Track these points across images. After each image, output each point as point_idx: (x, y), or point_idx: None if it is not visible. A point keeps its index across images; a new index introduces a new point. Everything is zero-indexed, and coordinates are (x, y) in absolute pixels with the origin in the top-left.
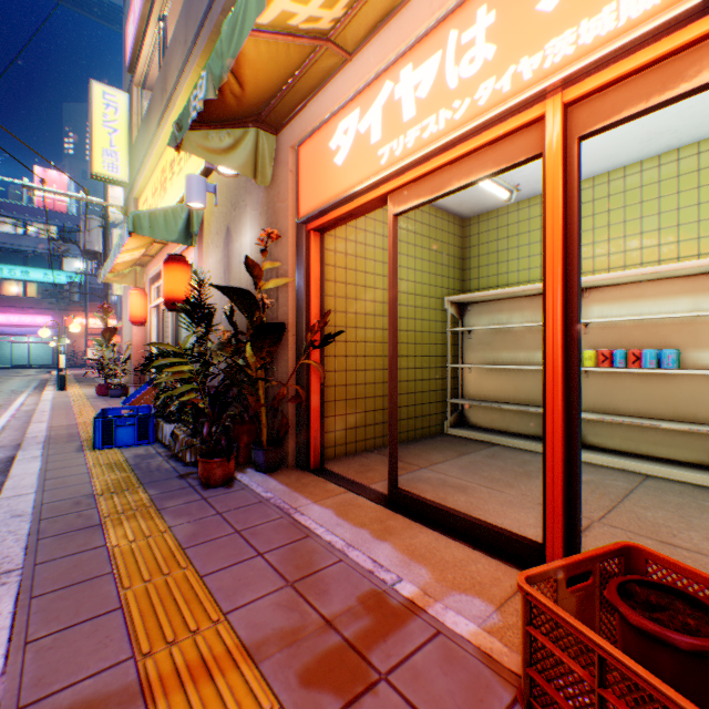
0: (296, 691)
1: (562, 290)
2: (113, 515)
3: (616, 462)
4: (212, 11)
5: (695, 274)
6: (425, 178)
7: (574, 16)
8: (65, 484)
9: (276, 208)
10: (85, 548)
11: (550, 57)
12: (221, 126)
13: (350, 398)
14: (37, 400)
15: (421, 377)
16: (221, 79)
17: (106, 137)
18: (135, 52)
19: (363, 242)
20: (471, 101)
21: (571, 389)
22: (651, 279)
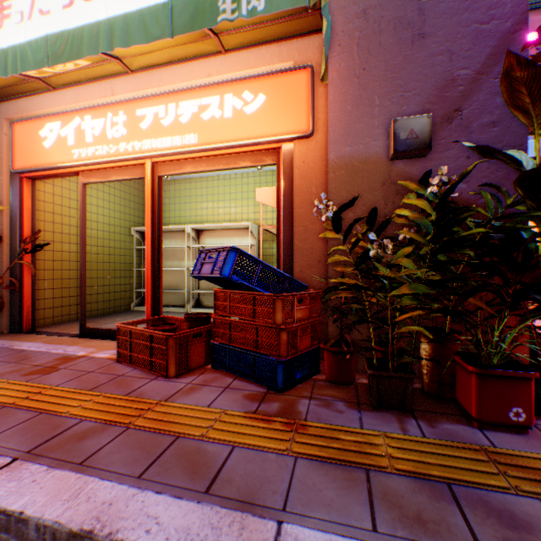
0: (21, 377)
1: (152, 232)
2: None
3: (212, 311)
4: None
5: (240, 228)
6: (101, 171)
7: (151, 136)
8: None
9: None
10: None
11: (144, 146)
12: None
13: (58, 287)
14: None
15: (115, 275)
16: None
17: None
18: None
19: (69, 188)
20: (118, 148)
21: (156, 269)
22: (227, 229)
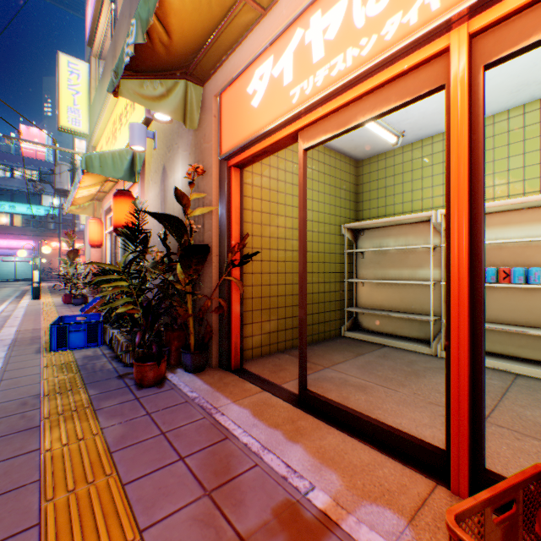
0: None
1: (467, 212)
2: (53, 416)
3: (489, 362)
4: None
5: None
6: (332, 115)
7: None
8: (18, 385)
9: (202, 148)
10: (19, 453)
11: None
12: (154, 76)
13: (265, 308)
14: (15, 307)
15: (323, 290)
16: (147, 22)
17: (71, 98)
18: (93, 29)
19: (276, 177)
20: (378, 37)
21: (475, 306)
22: (518, 209)
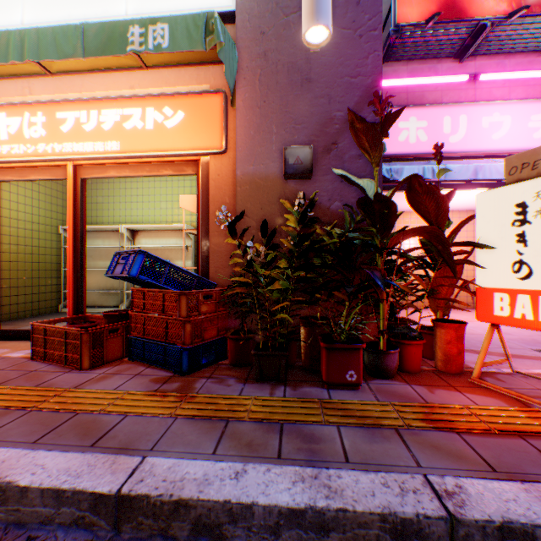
0: None
1: (75, 233)
2: None
3: None
4: None
5: (177, 229)
6: (18, 169)
7: (73, 139)
8: None
9: None
10: None
11: (65, 148)
12: None
13: None
14: None
15: (40, 276)
16: None
17: None
18: None
19: None
20: (36, 148)
21: (79, 269)
22: (164, 230)
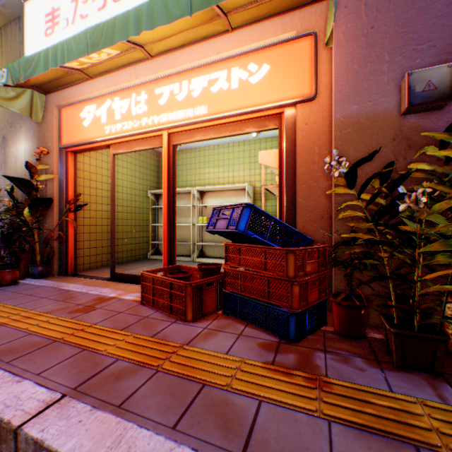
0: (67, 314)
1: (168, 193)
2: None
3: (213, 260)
4: None
5: (237, 189)
6: (127, 143)
7: (168, 110)
8: None
9: (46, 135)
10: None
11: (162, 119)
12: (8, 86)
13: (94, 239)
14: None
15: (136, 230)
16: (19, 80)
17: None
18: None
19: (102, 159)
20: (140, 123)
21: (171, 224)
22: (226, 190)
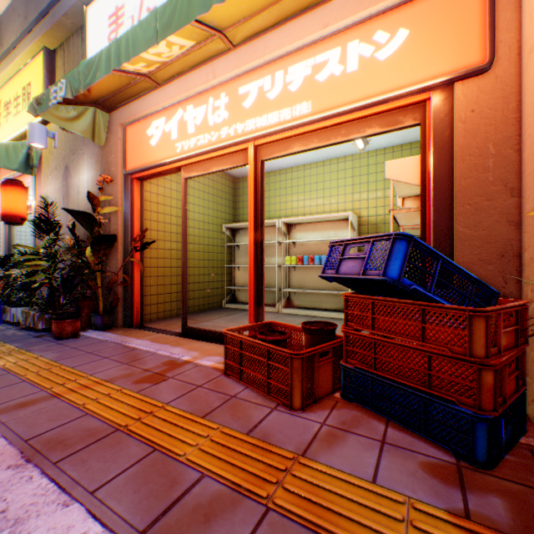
0: (132, 385)
1: (255, 224)
2: None
3: (304, 312)
4: (54, 9)
5: (335, 220)
6: (201, 163)
7: (255, 114)
8: None
9: (109, 161)
10: None
11: (247, 127)
12: (69, 104)
13: (161, 284)
14: None
15: (208, 272)
16: (79, 91)
17: None
18: None
19: (170, 187)
20: (219, 134)
21: (258, 266)
22: (320, 221)
